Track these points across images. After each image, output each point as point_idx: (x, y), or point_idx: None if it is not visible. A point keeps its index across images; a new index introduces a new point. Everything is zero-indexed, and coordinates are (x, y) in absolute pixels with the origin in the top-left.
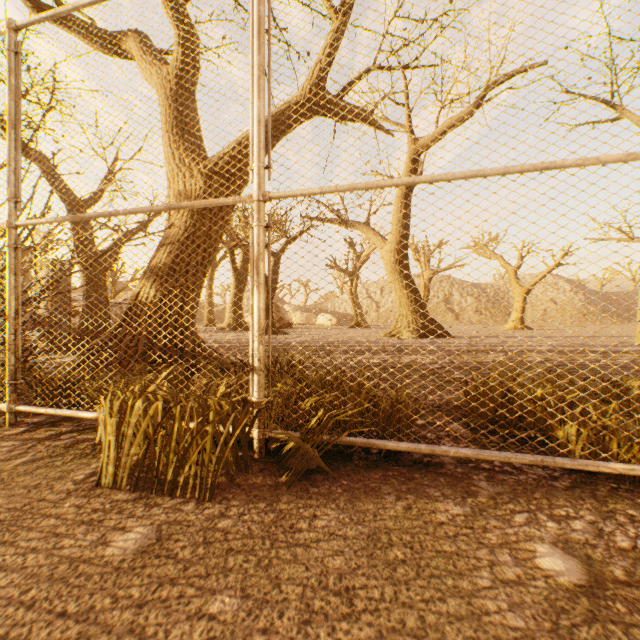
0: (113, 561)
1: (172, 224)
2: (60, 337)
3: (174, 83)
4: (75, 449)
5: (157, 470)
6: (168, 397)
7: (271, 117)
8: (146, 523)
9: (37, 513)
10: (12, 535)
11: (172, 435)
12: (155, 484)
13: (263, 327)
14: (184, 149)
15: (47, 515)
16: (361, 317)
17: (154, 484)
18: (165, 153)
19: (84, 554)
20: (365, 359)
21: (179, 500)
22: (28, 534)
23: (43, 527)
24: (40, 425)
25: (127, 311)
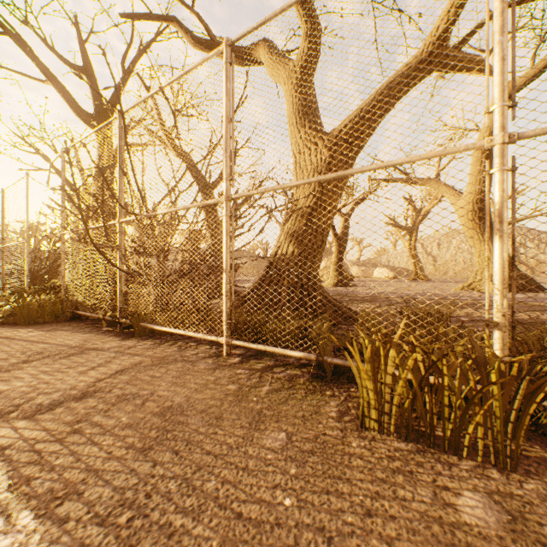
0: (489, 535)
1: (313, 190)
2: (266, 287)
3: (299, 73)
4: (297, 383)
5: (430, 424)
6: (429, 350)
7: (390, 82)
8: (467, 487)
9: (336, 449)
10: (338, 471)
11: (442, 390)
12: (430, 438)
13: (506, 280)
14: (309, 127)
15: (347, 453)
16: (420, 270)
17: (429, 438)
18: (291, 133)
19: (441, 515)
20: (472, 313)
21: (471, 462)
22: (352, 473)
23: (358, 467)
24: (246, 357)
25: (268, 266)
